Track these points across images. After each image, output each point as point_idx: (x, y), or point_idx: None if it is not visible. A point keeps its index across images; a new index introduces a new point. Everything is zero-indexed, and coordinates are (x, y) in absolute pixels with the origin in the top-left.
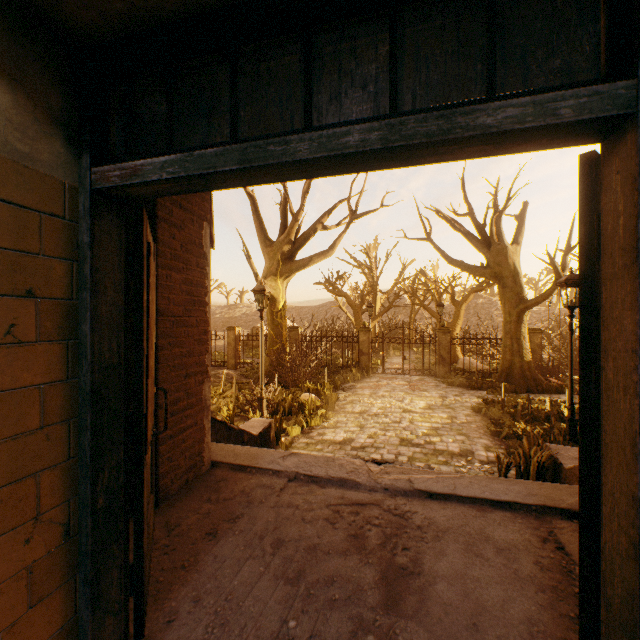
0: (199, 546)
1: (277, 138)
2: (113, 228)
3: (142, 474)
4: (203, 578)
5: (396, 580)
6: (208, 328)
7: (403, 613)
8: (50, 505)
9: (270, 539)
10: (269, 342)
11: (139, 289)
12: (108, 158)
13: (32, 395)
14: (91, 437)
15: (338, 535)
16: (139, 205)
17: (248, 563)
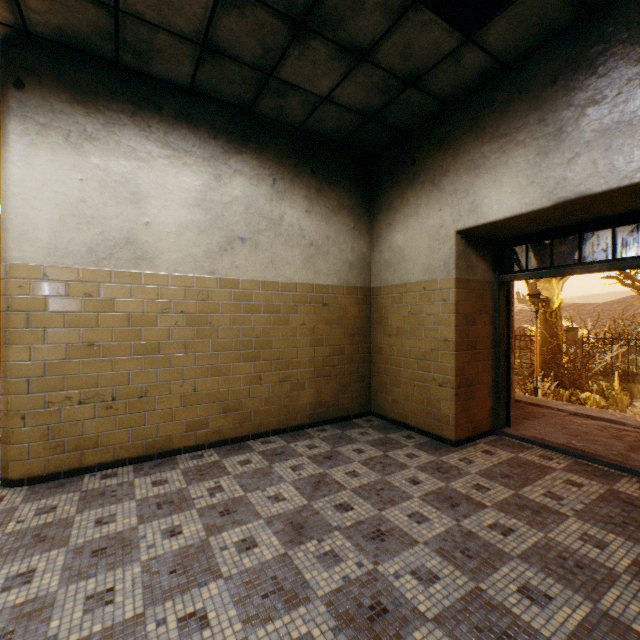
0: (520, 420)
1: (568, 267)
2: (502, 292)
3: (508, 372)
4: (526, 426)
5: (637, 448)
6: (512, 325)
7: (636, 453)
8: (489, 371)
9: (558, 426)
10: (540, 341)
11: (507, 310)
12: (502, 271)
13: (487, 340)
14: (498, 355)
15: (603, 433)
16: (507, 282)
17: (547, 428)
